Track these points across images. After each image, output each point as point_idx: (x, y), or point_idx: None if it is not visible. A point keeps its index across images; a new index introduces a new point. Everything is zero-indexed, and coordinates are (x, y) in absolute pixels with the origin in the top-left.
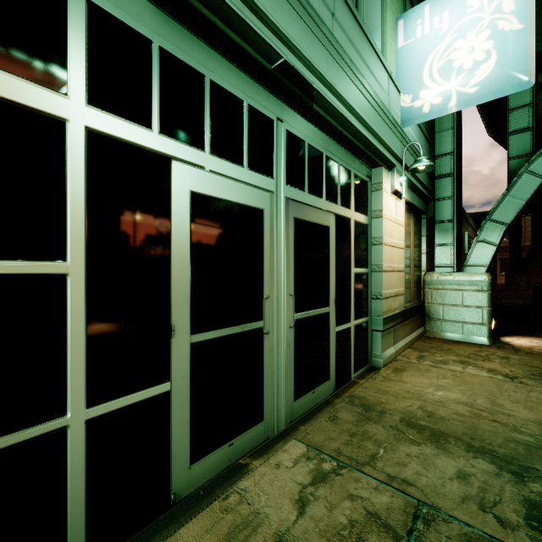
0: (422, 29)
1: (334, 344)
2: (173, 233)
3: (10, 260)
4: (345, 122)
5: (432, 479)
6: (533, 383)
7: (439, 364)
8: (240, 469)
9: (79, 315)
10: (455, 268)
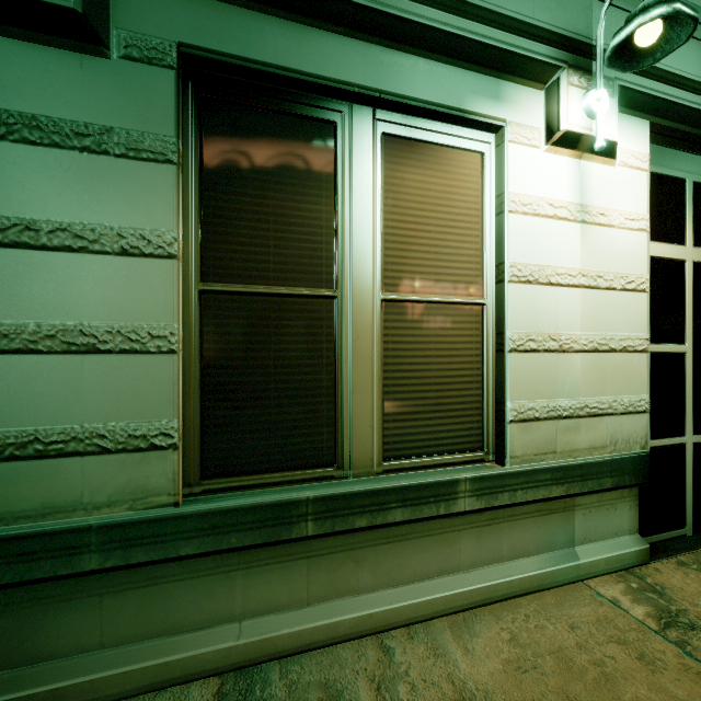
0: None
1: None
2: None
3: (668, 344)
4: None
5: None
6: None
7: None
8: None
9: (689, 377)
10: None
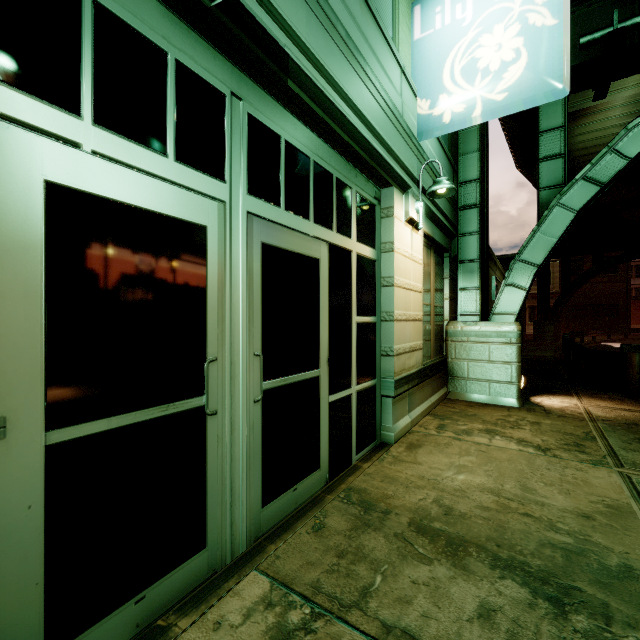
0: (442, 18)
1: (328, 419)
2: (1, 251)
3: None
4: (340, 116)
5: (444, 624)
6: (568, 455)
7: (463, 435)
8: (153, 639)
9: None
10: (481, 317)
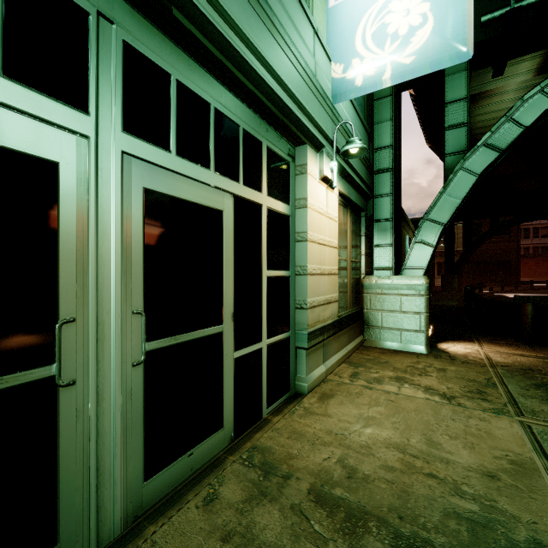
0: None
1: (233, 375)
2: None
3: None
4: (241, 61)
5: None
6: (472, 404)
7: (374, 384)
8: None
9: None
10: (393, 271)
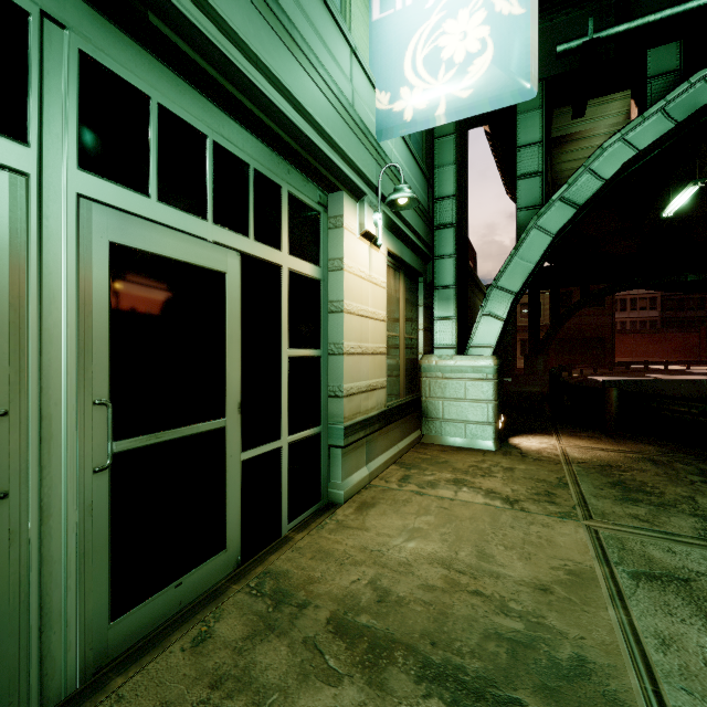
0: None
1: (240, 482)
2: None
3: None
4: (247, 84)
5: None
6: (537, 508)
7: (427, 488)
8: None
9: None
10: (457, 350)
